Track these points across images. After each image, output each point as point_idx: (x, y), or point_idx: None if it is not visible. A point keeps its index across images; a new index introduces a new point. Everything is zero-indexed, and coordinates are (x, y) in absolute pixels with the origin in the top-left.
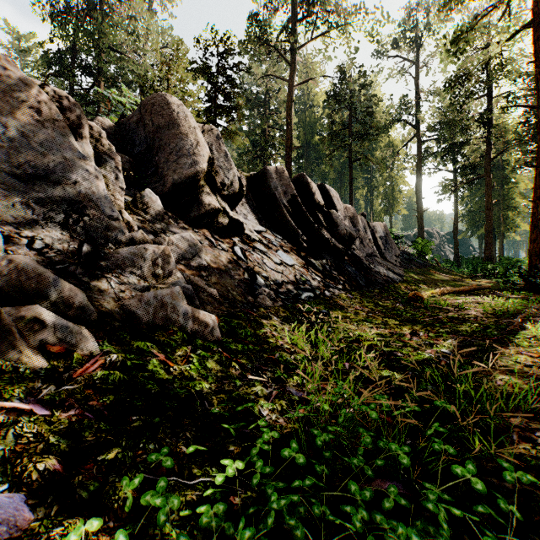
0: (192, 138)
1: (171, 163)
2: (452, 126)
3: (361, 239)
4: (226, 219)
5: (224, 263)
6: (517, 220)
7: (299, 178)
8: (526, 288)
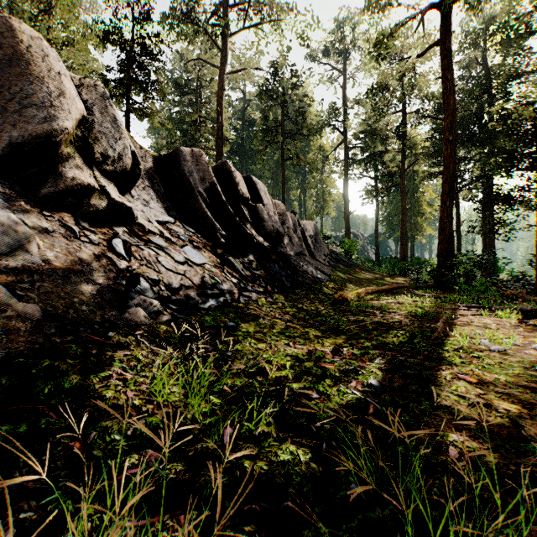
0: (52, 85)
1: (13, 114)
2: (374, 135)
3: (290, 237)
4: (104, 202)
5: (83, 261)
6: (425, 225)
7: (222, 165)
8: (435, 286)
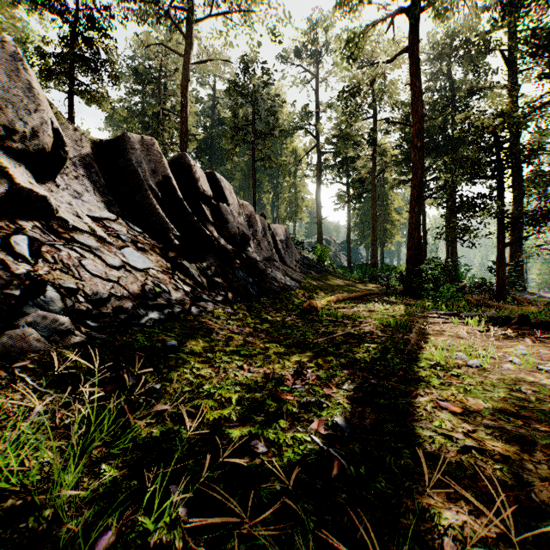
0: None
1: None
2: (346, 141)
3: (259, 240)
4: (3, 187)
5: None
6: (394, 232)
7: (180, 158)
8: (405, 293)
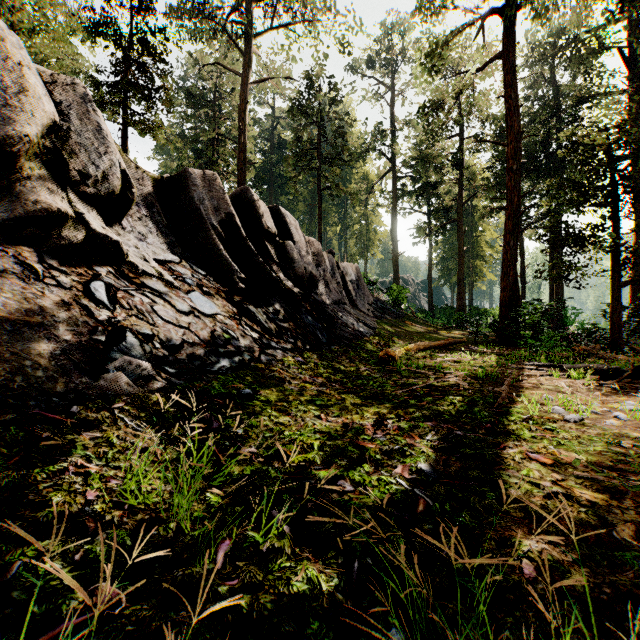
0: (10, 79)
1: None
2: (427, 163)
3: (327, 281)
4: (81, 233)
5: (45, 311)
6: (485, 270)
7: (242, 193)
8: (498, 341)
